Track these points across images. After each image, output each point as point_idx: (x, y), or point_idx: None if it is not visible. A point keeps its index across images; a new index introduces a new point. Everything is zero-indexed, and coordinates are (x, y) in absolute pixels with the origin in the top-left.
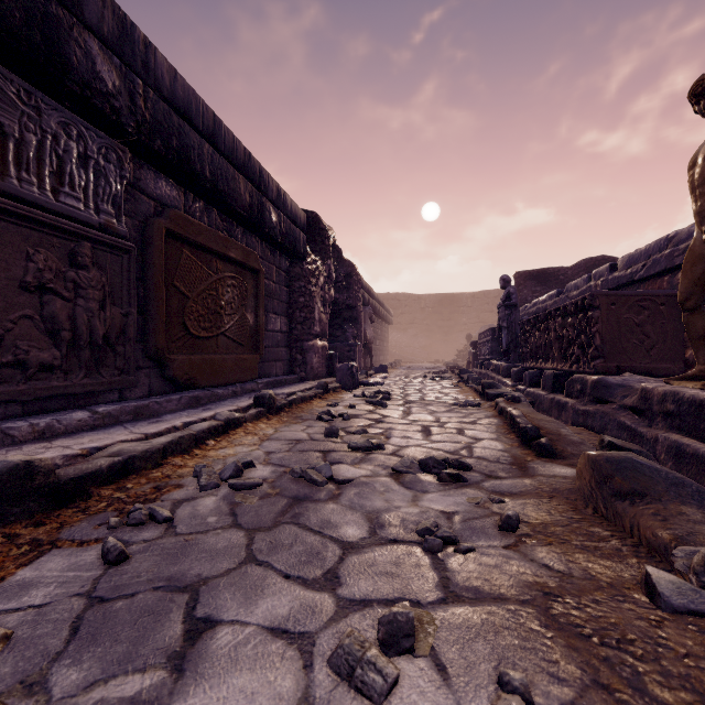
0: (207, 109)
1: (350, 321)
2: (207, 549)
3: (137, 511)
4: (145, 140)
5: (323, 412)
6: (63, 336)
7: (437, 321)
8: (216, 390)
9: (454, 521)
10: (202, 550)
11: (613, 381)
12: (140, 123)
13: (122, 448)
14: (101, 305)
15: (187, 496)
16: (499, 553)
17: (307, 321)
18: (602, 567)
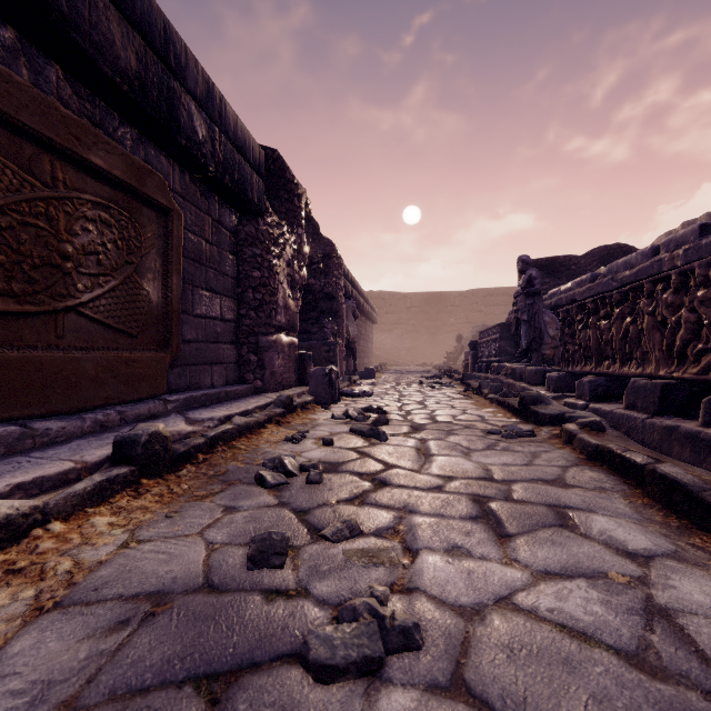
0: None
1: (330, 314)
2: None
3: None
4: None
5: (272, 460)
6: None
7: (424, 321)
8: (46, 423)
9: None
10: None
11: None
12: None
13: None
14: None
15: None
16: None
17: (266, 305)
18: None
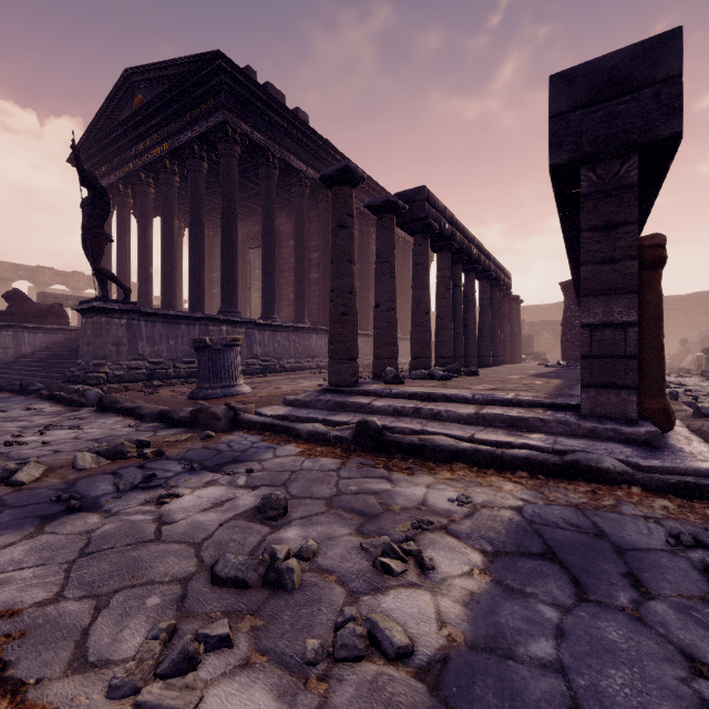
0: None
1: None
2: None
3: None
4: None
5: None
6: None
7: None
8: None
9: None
10: None
11: None
12: None
13: None
14: None
15: None
16: None
17: None
18: None
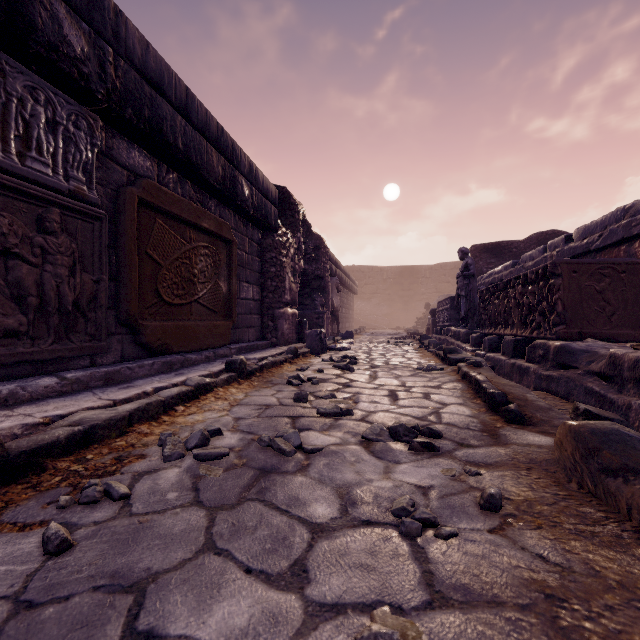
0: (180, 82)
1: (319, 290)
2: (162, 533)
3: (90, 488)
4: (116, 108)
5: (292, 376)
6: (29, 302)
7: (398, 291)
8: (189, 355)
9: (430, 497)
10: (156, 535)
11: (576, 347)
12: (110, 91)
13: (85, 417)
14: (71, 271)
15: (149, 467)
16: (485, 539)
17: (278, 289)
18: (605, 560)
